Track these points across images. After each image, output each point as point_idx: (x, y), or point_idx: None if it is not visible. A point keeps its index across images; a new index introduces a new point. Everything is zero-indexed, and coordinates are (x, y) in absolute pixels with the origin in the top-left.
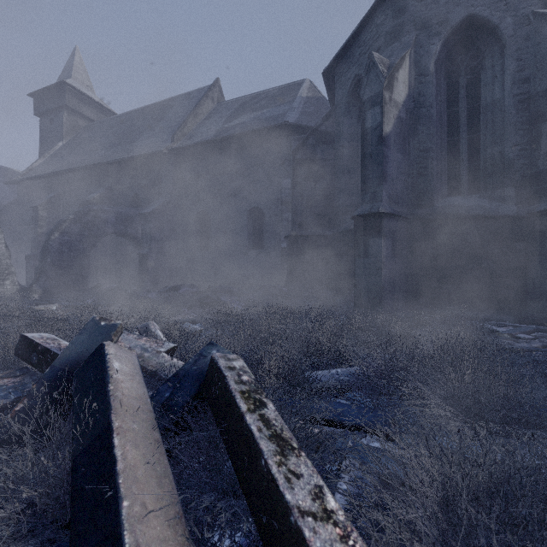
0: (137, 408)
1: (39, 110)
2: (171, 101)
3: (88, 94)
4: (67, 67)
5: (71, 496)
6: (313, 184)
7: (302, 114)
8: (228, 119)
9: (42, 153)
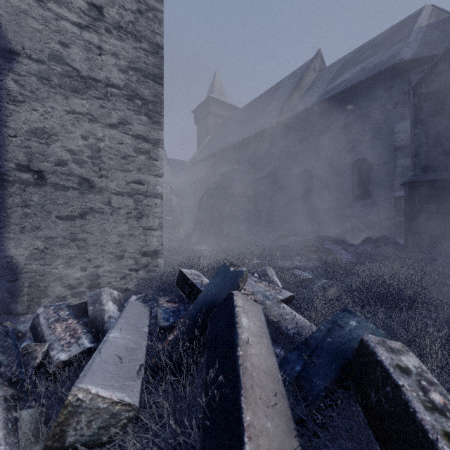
0: (268, 389)
1: (197, 120)
2: (278, 84)
3: (223, 100)
4: (211, 87)
5: None
6: (444, 117)
7: (422, 45)
8: (330, 81)
9: (198, 147)
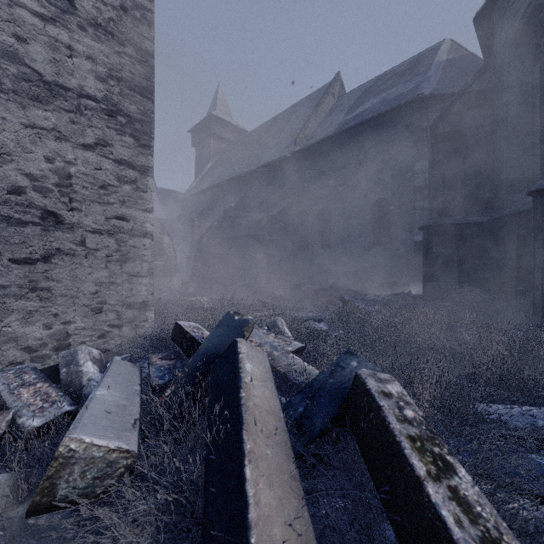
0: (269, 425)
1: (195, 142)
2: (293, 107)
3: (227, 120)
4: (213, 102)
5: (201, 522)
6: (459, 160)
7: (441, 81)
8: (350, 110)
9: (196, 176)
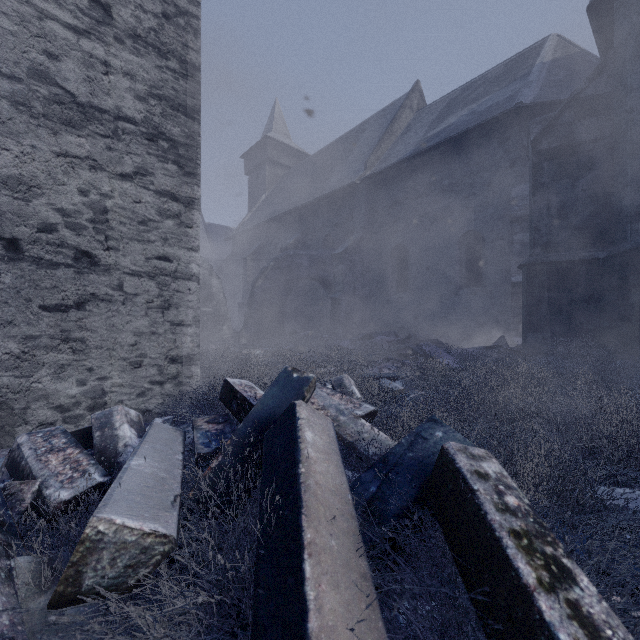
0: (334, 508)
1: (248, 169)
2: (363, 125)
3: (285, 142)
4: (269, 122)
5: (251, 627)
6: (569, 182)
7: (545, 86)
8: (431, 125)
9: (250, 208)
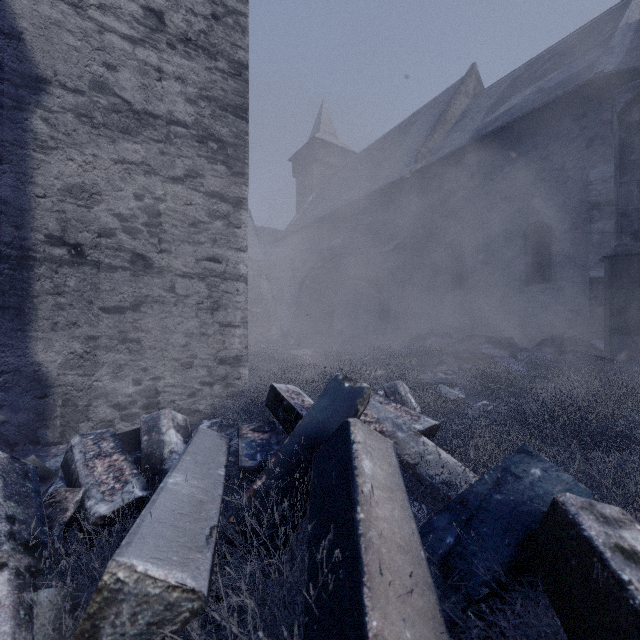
0: (404, 574)
1: (296, 171)
2: (413, 117)
3: (333, 142)
4: (316, 123)
5: None
6: None
7: (632, 50)
8: (490, 109)
9: (298, 210)
